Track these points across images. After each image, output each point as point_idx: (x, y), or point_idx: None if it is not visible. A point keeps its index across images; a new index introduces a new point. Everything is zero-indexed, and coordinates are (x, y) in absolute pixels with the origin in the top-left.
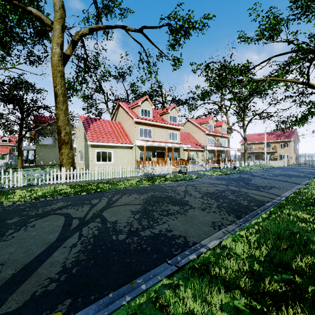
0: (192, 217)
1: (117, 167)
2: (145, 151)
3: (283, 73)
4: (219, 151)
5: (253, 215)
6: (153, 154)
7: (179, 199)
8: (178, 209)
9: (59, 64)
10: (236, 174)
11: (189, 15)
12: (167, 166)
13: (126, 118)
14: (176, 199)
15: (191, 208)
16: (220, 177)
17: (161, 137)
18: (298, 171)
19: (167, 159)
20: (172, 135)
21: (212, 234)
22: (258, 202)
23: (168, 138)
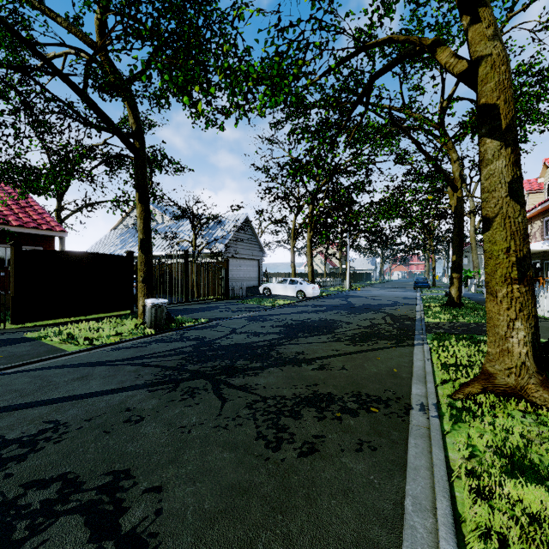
0: None
1: None
2: None
3: None
4: None
5: None
6: None
7: None
8: None
9: (473, 234)
10: None
11: None
12: None
13: None
14: None
15: None
16: None
17: None
18: None
19: None
20: None
21: None
22: None
23: None
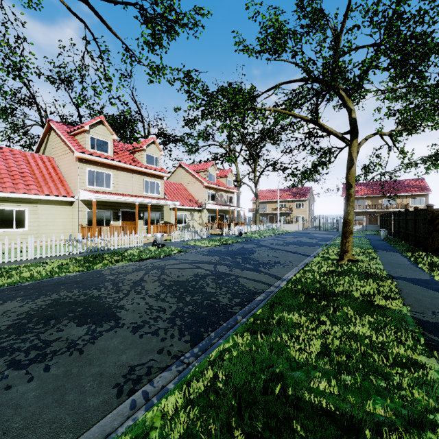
0: (91, 360)
1: (39, 238)
2: (95, 209)
3: (291, 106)
4: (223, 212)
5: (225, 329)
6: (116, 214)
7: (110, 303)
8: (81, 335)
9: None
10: (239, 244)
11: (172, 1)
12: (135, 235)
13: (63, 152)
14: (102, 304)
15: (112, 329)
16: (215, 250)
17: (130, 188)
18: (311, 236)
19: (141, 222)
20: (149, 185)
21: (98, 421)
22: (247, 295)
23: (143, 190)
